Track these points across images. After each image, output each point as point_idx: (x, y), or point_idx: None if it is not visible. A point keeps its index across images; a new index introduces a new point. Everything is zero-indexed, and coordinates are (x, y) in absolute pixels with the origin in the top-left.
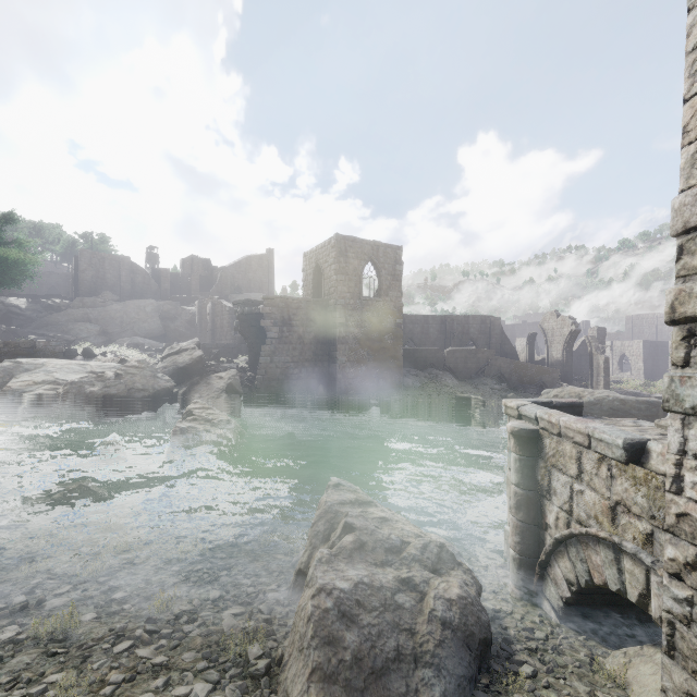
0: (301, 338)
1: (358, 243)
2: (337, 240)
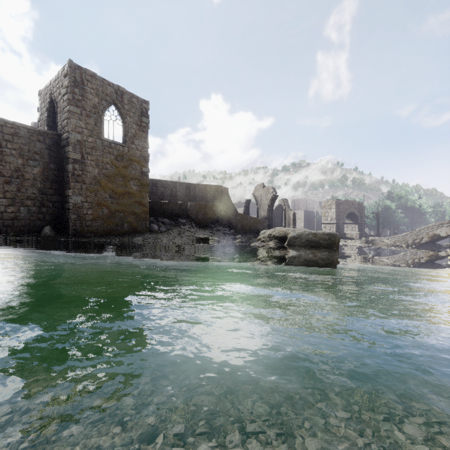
0: (19, 170)
1: (99, 81)
2: (70, 67)
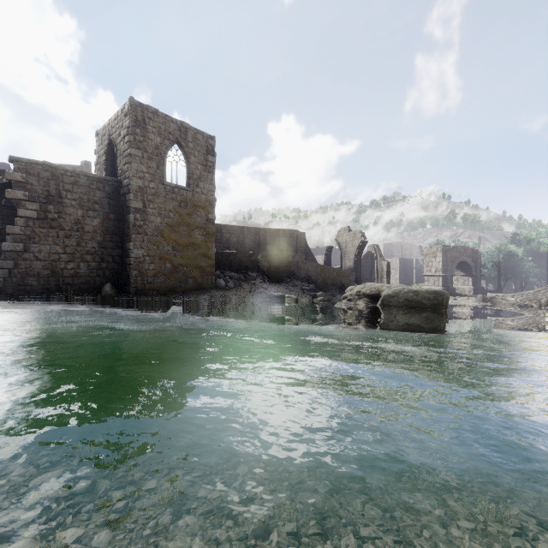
0: (79, 223)
1: (161, 117)
2: (131, 105)
